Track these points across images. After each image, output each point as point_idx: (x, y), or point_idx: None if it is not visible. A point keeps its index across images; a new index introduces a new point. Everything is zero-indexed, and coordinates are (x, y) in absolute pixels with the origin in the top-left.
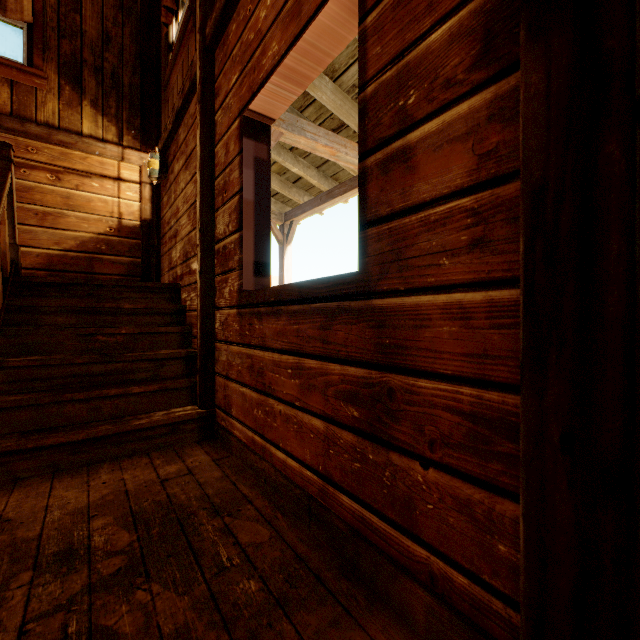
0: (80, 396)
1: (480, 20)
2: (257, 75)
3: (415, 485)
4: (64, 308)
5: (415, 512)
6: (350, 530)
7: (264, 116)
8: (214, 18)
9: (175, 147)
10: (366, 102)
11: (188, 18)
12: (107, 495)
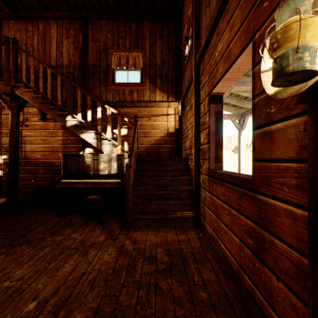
0: (155, 202)
1: None
2: (214, 79)
3: (273, 286)
4: (150, 169)
5: (273, 298)
6: (247, 292)
7: (219, 93)
8: (199, 54)
9: (186, 100)
10: (254, 105)
11: (190, 49)
12: (161, 241)
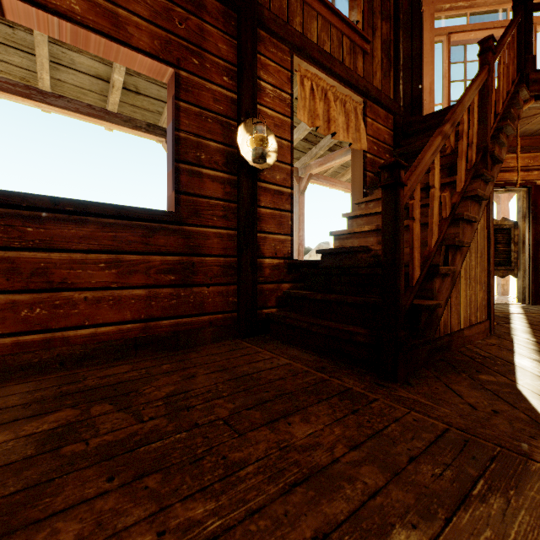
0: None
1: (226, 154)
2: None
3: (205, 295)
4: None
5: (205, 305)
6: (173, 332)
7: (0, 6)
8: None
9: None
10: (180, 138)
11: None
12: None
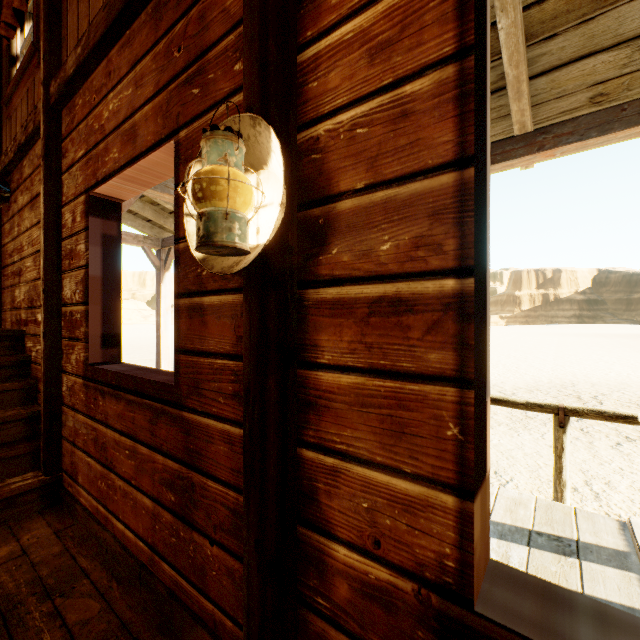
0: None
1: None
2: (101, 166)
3: (207, 557)
4: None
5: (207, 577)
6: (168, 593)
7: (112, 197)
8: (59, 83)
9: (19, 176)
10: (179, 254)
11: (33, 52)
12: None
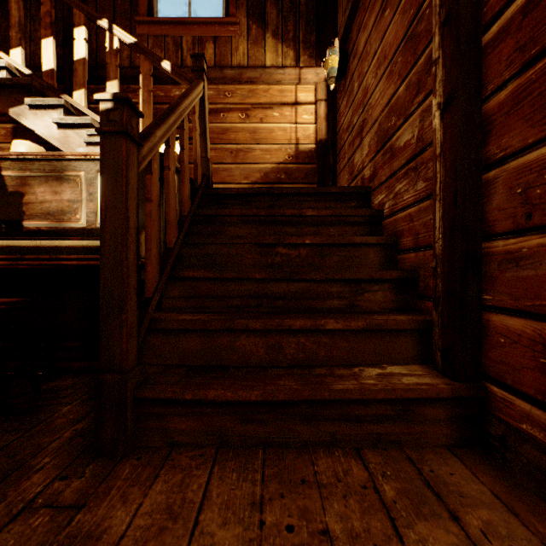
0: (255, 324)
1: None
2: None
3: None
4: (245, 218)
5: None
6: None
7: None
8: None
9: (360, 17)
10: None
11: None
12: None
